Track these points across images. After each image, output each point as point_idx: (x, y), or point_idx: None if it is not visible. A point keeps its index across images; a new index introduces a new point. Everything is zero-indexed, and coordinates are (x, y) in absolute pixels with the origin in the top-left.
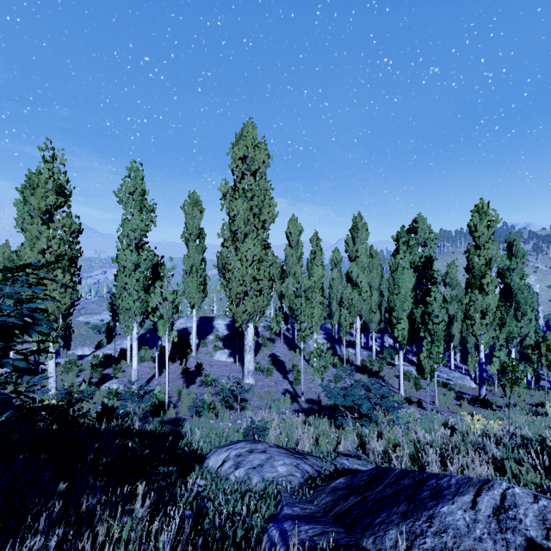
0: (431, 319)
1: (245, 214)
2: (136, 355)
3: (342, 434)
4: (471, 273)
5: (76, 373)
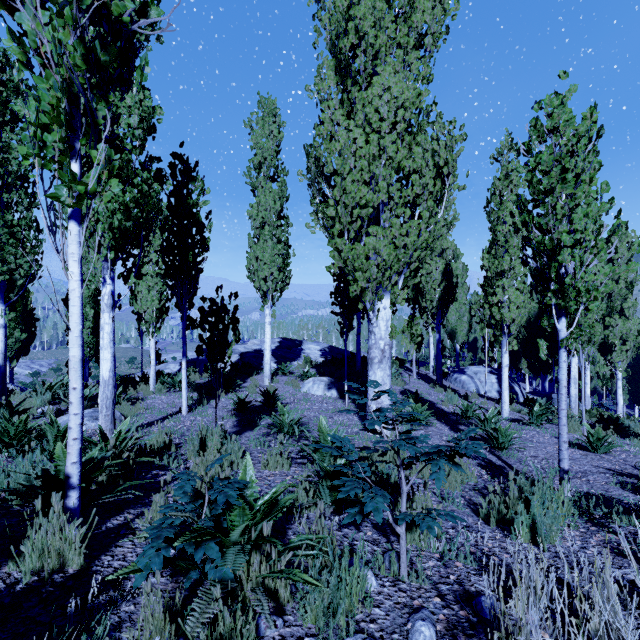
0: None
1: (376, 7)
2: (108, 345)
3: None
4: None
5: (48, 398)
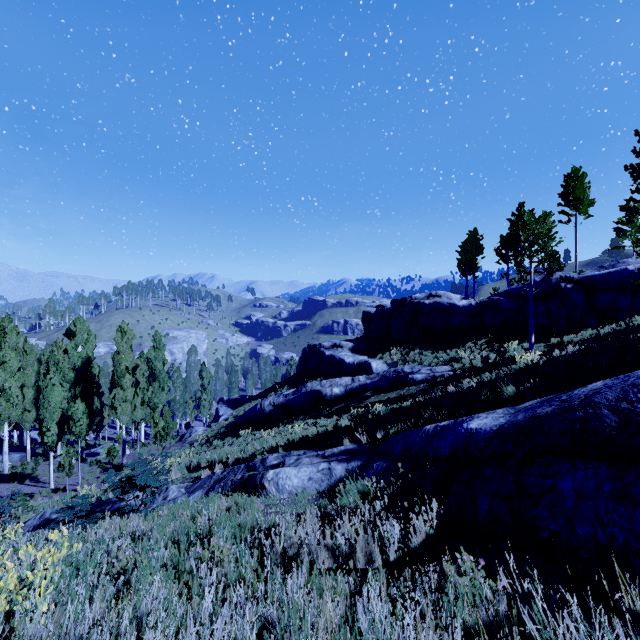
0: (76, 424)
1: None
2: None
3: None
4: (116, 375)
5: None
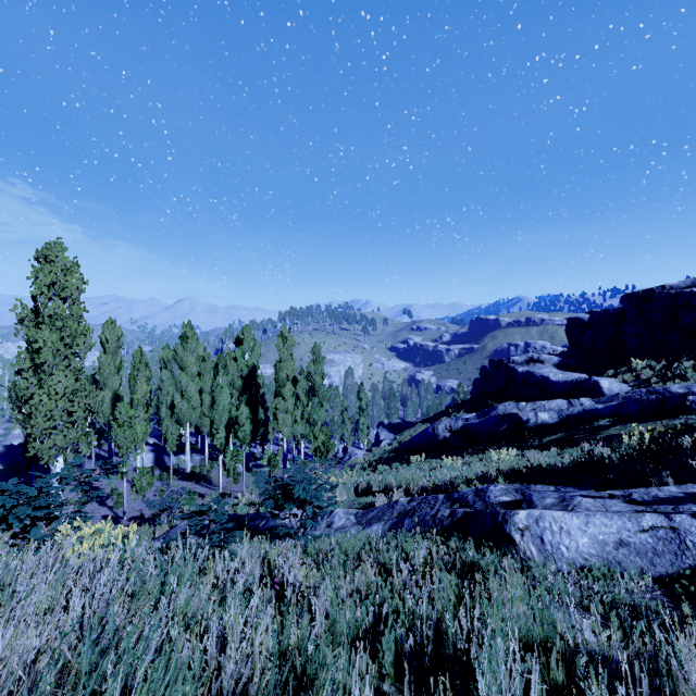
0: (241, 428)
1: (55, 346)
2: None
3: (158, 529)
4: (278, 383)
5: None
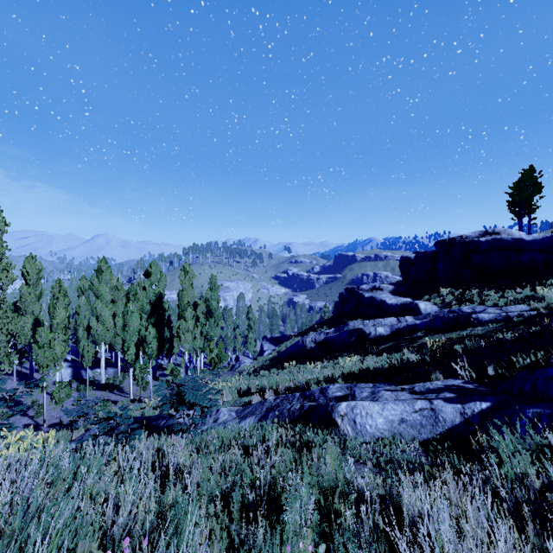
0: (148, 346)
1: None
2: None
3: (75, 432)
4: (180, 308)
5: None
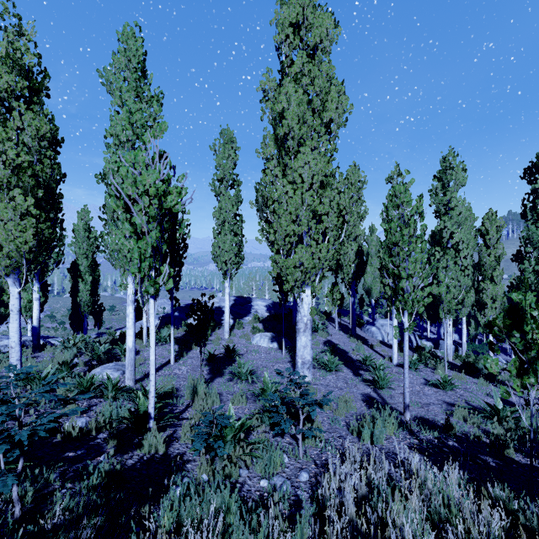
0: None
1: (300, 109)
2: (132, 326)
3: None
4: None
5: (75, 351)
